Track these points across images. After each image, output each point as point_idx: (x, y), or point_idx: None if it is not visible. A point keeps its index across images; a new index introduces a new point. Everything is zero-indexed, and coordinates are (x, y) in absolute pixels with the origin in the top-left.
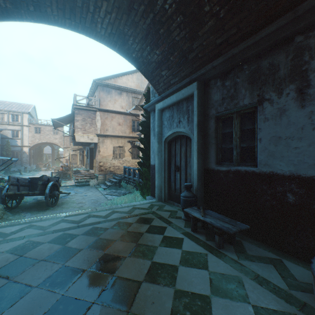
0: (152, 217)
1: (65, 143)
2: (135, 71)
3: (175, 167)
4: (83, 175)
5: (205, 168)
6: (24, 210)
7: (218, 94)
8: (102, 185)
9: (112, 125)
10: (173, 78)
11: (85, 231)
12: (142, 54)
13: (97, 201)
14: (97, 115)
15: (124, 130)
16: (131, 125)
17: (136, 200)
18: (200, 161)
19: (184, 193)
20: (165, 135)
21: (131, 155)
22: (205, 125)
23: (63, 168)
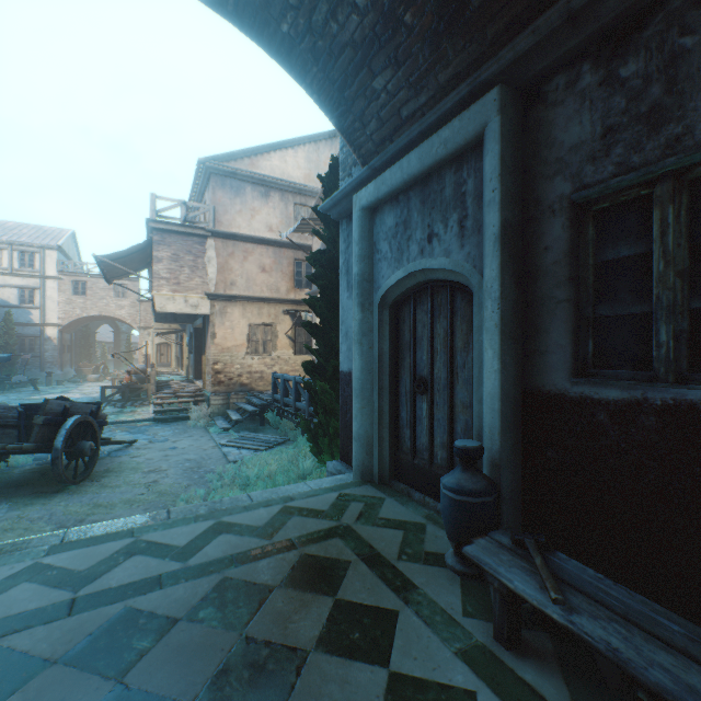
0: (342, 555)
1: (142, 319)
2: (301, 141)
3: (415, 380)
4: (175, 395)
5: (529, 387)
6: None
7: (584, 118)
8: (218, 421)
9: (246, 271)
10: (411, 95)
11: (86, 635)
12: (312, 20)
13: (200, 464)
14: (209, 247)
15: (276, 285)
16: (292, 273)
17: (300, 467)
18: (510, 363)
19: (454, 476)
20: (381, 283)
21: (292, 346)
22: (529, 238)
23: (131, 375)
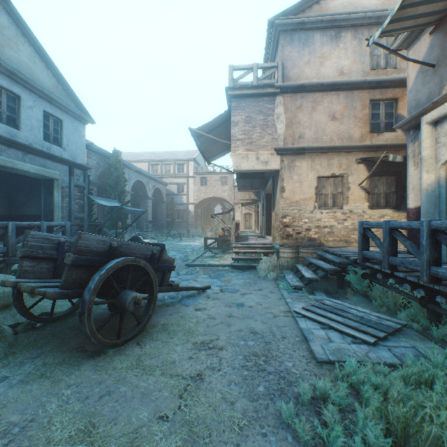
0: None
1: (235, 198)
2: None
3: None
4: (248, 246)
5: None
6: (56, 337)
7: None
8: (287, 275)
9: (313, 122)
10: None
11: None
12: None
13: (268, 349)
14: (277, 104)
15: (347, 132)
16: (366, 116)
17: None
18: None
19: None
20: None
21: (366, 198)
22: None
23: (224, 231)
